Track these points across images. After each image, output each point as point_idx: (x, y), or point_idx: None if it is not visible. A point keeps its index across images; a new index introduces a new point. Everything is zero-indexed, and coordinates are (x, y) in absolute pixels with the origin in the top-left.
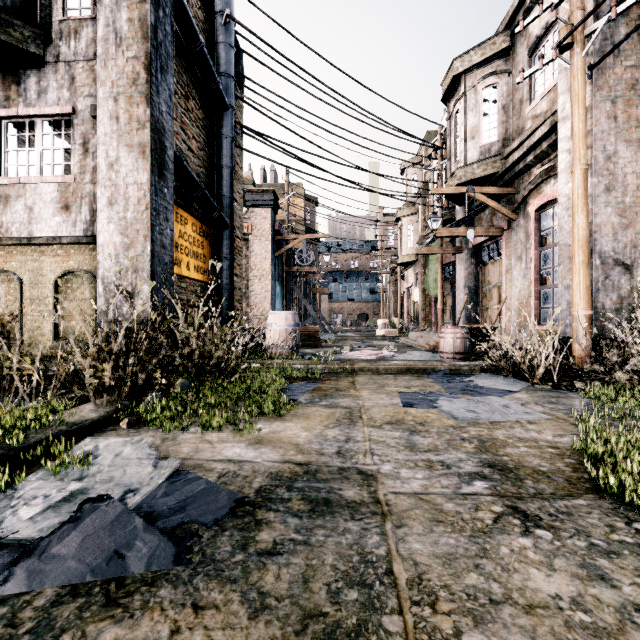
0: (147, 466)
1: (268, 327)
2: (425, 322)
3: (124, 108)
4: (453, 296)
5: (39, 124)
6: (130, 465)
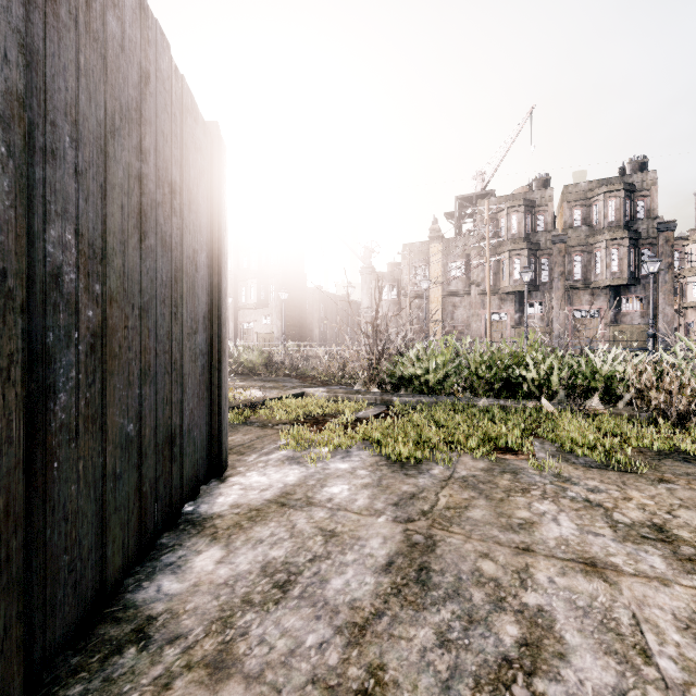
0: None
1: None
2: None
3: (667, 297)
4: None
5: (633, 298)
6: None
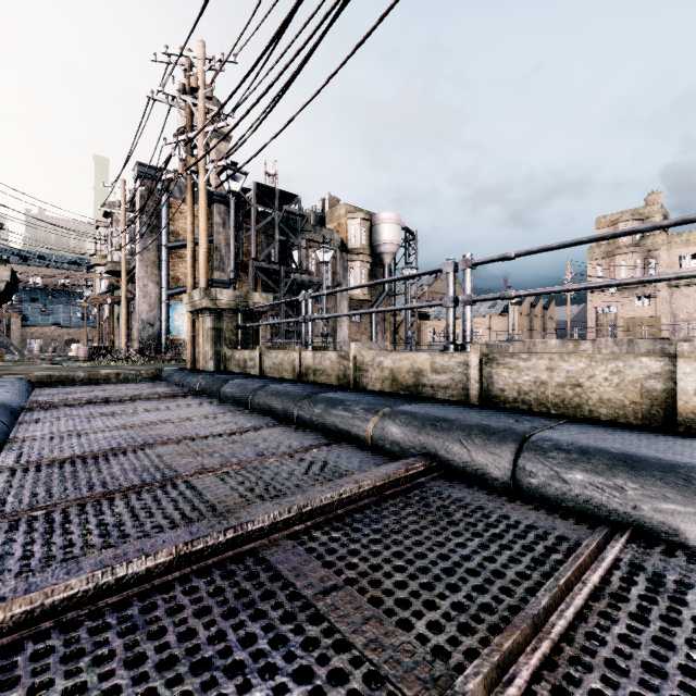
0: None
1: None
2: None
3: None
4: None
5: None
6: None
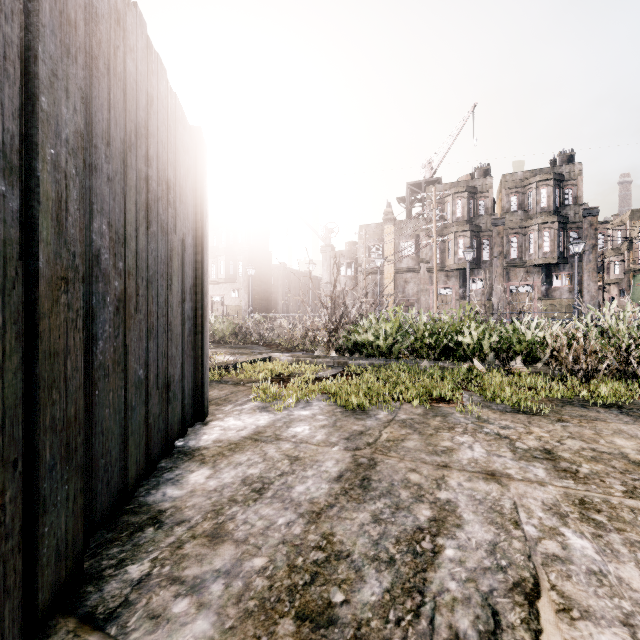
0: None
1: None
2: None
3: (591, 274)
4: None
5: (562, 275)
6: None
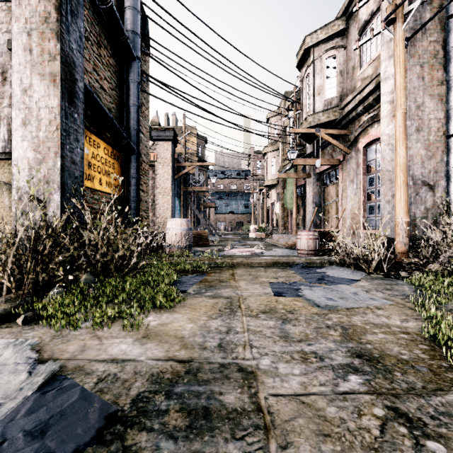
0: (21, 373)
1: (167, 231)
2: (283, 227)
3: (37, 42)
4: (303, 209)
5: None
6: (3, 372)
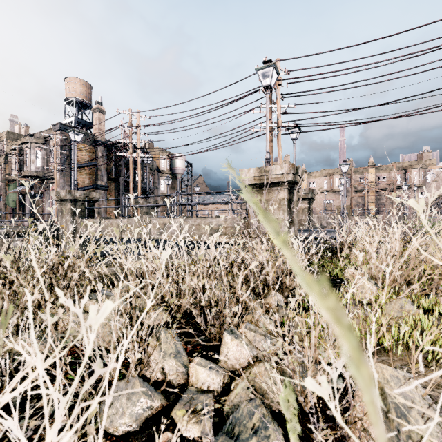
0: None
1: None
2: None
3: None
4: (23, 208)
5: None
6: None
